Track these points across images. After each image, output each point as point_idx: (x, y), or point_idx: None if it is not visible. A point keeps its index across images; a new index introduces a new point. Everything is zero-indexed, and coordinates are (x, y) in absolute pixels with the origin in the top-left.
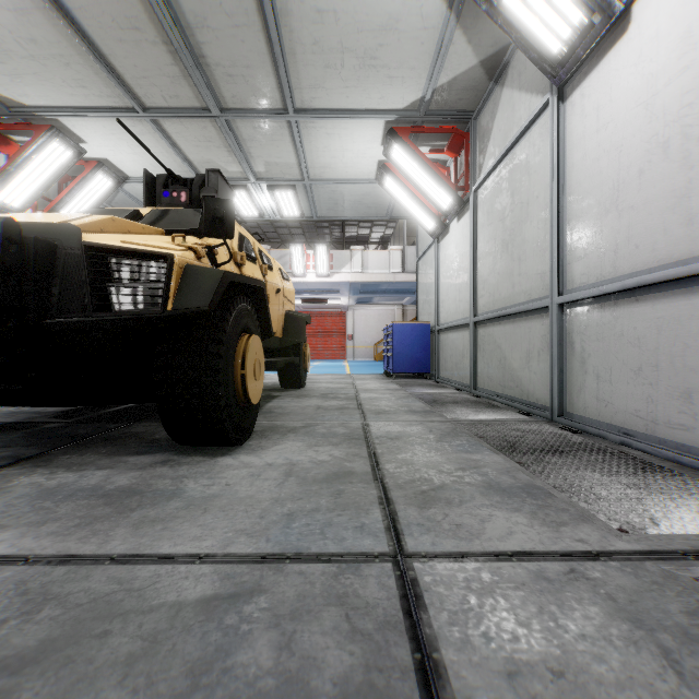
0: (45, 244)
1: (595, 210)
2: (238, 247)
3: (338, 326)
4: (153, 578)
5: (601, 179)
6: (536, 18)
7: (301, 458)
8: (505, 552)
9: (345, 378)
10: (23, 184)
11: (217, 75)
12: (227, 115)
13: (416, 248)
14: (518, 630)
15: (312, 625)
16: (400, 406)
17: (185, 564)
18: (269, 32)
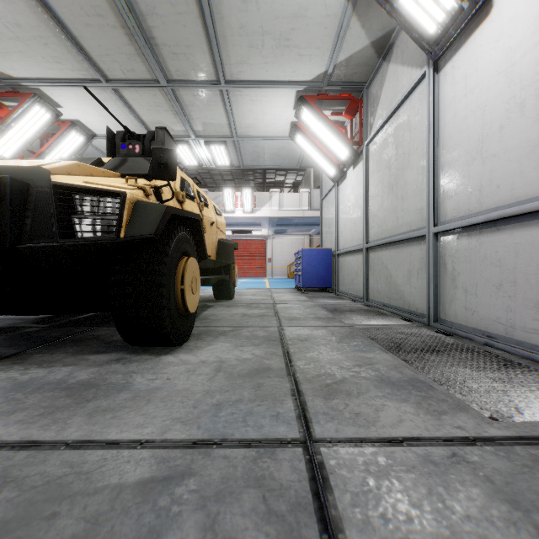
0: (20, 183)
1: (464, 158)
2: (180, 188)
3: (260, 251)
4: (100, 462)
5: (468, 133)
6: (417, 5)
7: (229, 356)
8: (396, 437)
9: (265, 291)
10: (12, 139)
11: (164, 53)
12: (172, 85)
13: (321, 190)
14: (411, 511)
15: (234, 506)
16: (308, 314)
17: (128, 449)
18: (205, 18)
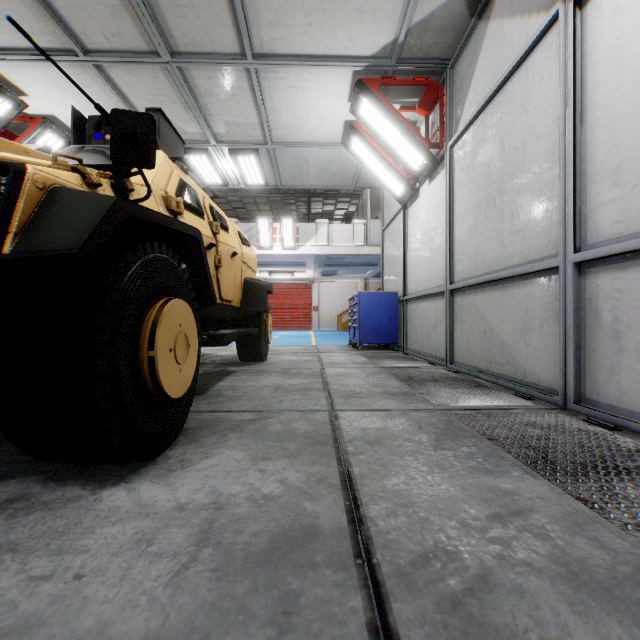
0: None
1: (638, 135)
2: (176, 193)
3: (304, 297)
4: None
5: None
6: None
7: (237, 489)
8: None
9: (310, 349)
10: None
11: (163, 7)
12: (179, 60)
13: (382, 218)
14: None
15: None
16: (372, 386)
17: None
18: None
